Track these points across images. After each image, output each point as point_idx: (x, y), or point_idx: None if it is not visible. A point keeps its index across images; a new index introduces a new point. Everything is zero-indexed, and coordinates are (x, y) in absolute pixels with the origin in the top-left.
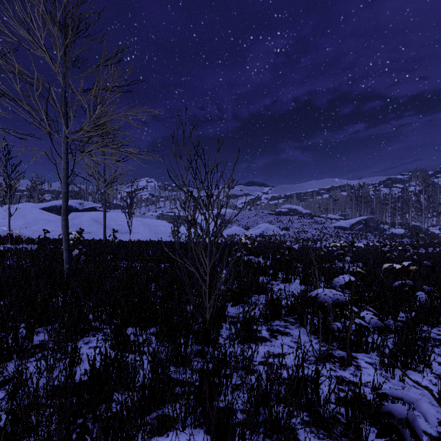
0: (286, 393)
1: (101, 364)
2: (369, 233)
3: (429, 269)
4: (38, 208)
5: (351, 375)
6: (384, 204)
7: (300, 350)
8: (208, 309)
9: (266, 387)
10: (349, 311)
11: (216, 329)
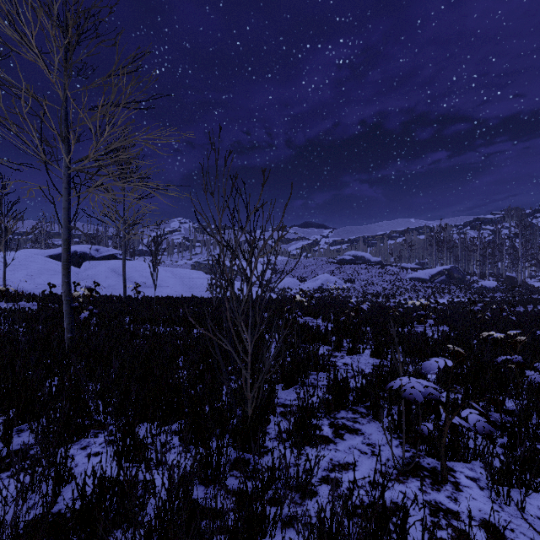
0: (359, 536)
1: (94, 492)
2: (453, 286)
3: (537, 337)
4: (44, 255)
5: (449, 500)
6: (472, 251)
7: (375, 457)
8: (250, 401)
9: (331, 535)
10: (444, 407)
11: (258, 440)
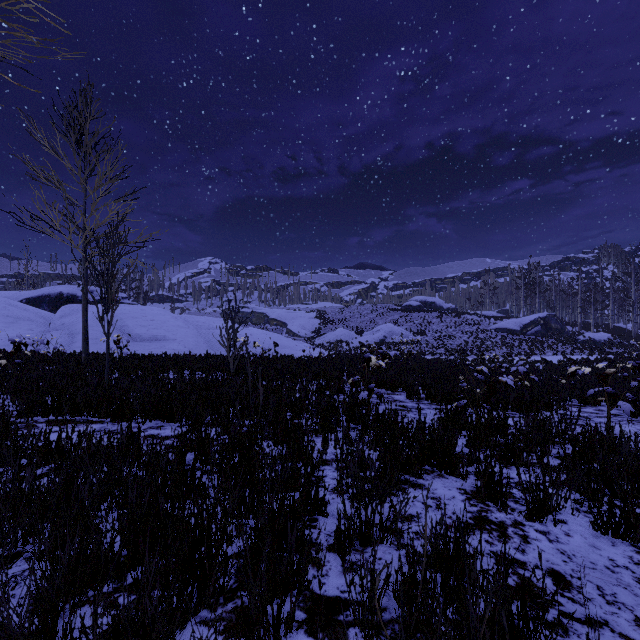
0: None
1: None
2: (552, 339)
3: None
4: (19, 299)
5: None
6: (571, 295)
7: None
8: None
9: None
10: None
11: None
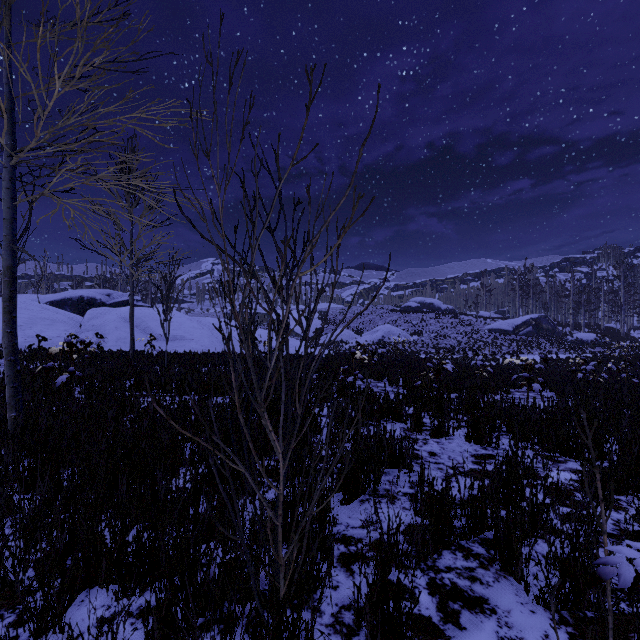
0: None
1: None
2: (542, 339)
3: None
4: (43, 302)
5: None
6: (563, 297)
7: None
8: (283, 568)
9: None
10: None
11: None
